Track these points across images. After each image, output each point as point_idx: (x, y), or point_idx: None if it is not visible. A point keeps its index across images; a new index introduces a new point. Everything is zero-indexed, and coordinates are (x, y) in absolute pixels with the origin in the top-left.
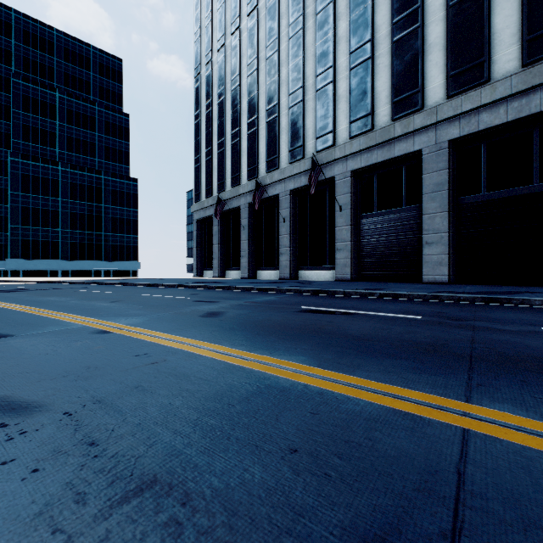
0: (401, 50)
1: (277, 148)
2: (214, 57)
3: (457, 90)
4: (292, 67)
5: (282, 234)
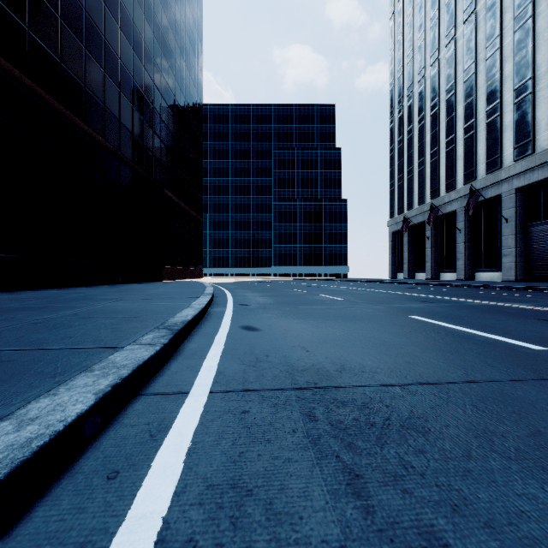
0: None
1: (453, 173)
2: (404, 101)
3: None
4: (465, 106)
5: (458, 243)
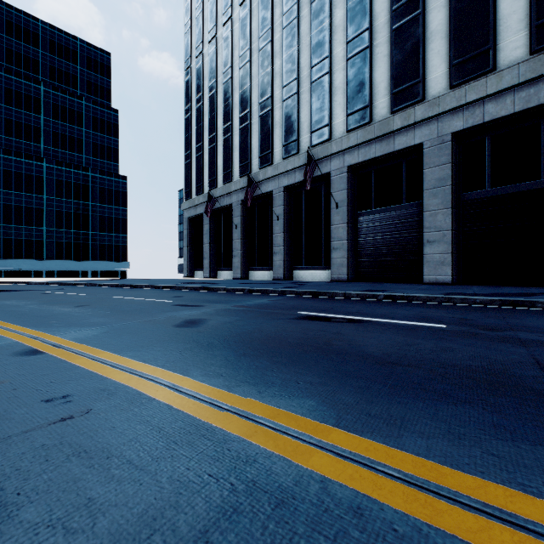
0: (401, 38)
1: (270, 143)
2: (205, 49)
3: (461, 79)
4: (286, 58)
5: (276, 233)
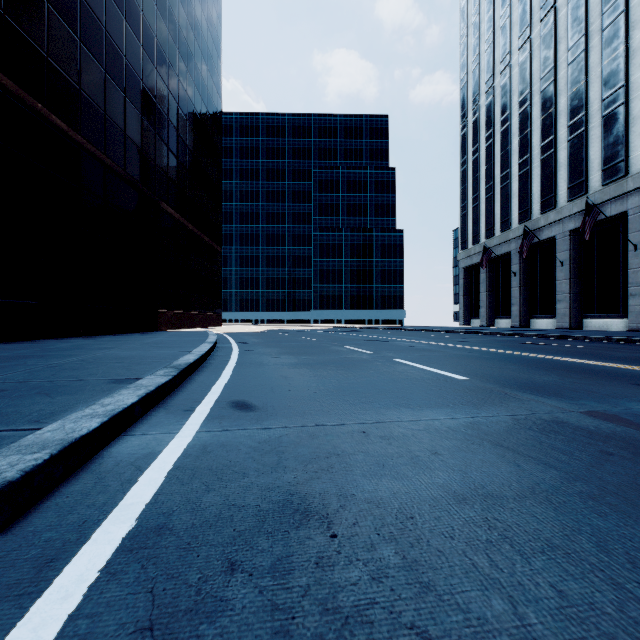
0: None
1: (552, 187)
2: (481, 100)
3: None
4: (571, 95)
5: (560, 279)
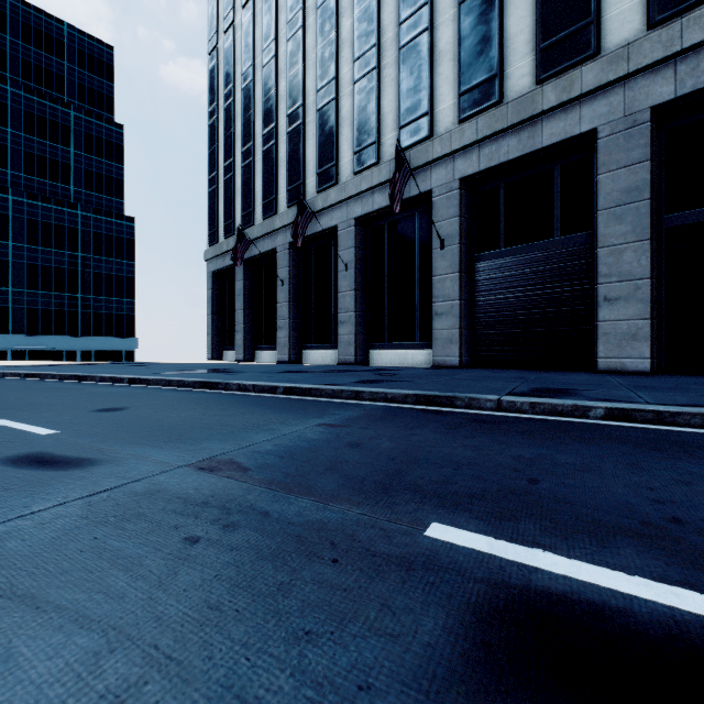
0: None
1: (334, 151)
2: (237, 18)
3: (672, 9)
4: (359, 14)
5: (343, 291)
